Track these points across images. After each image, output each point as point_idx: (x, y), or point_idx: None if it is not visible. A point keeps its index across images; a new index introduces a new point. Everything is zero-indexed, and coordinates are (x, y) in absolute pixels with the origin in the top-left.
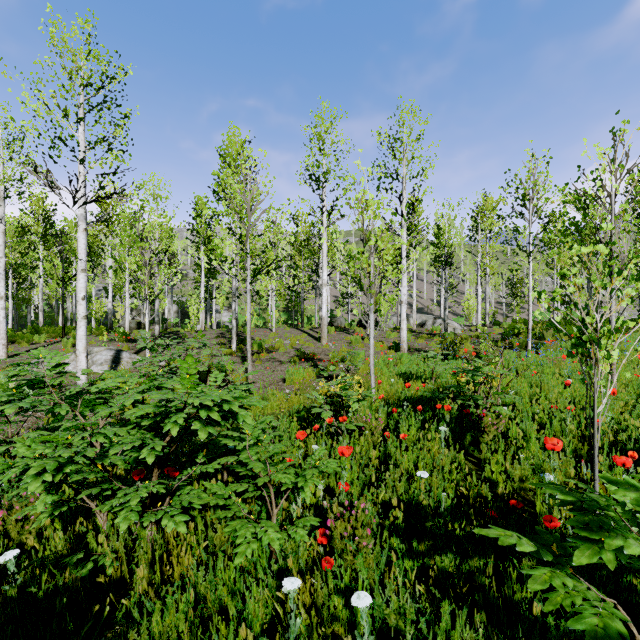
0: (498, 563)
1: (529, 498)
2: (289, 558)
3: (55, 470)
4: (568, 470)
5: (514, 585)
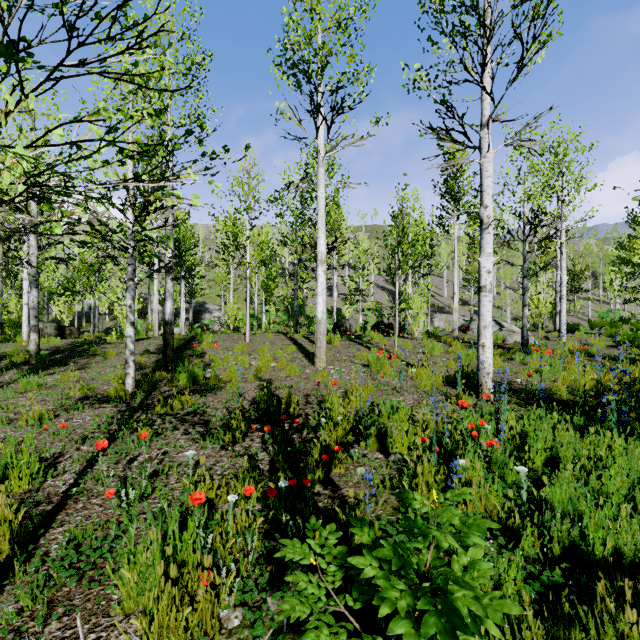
0: None
1: None
2: None
3: None
4: None
5: None
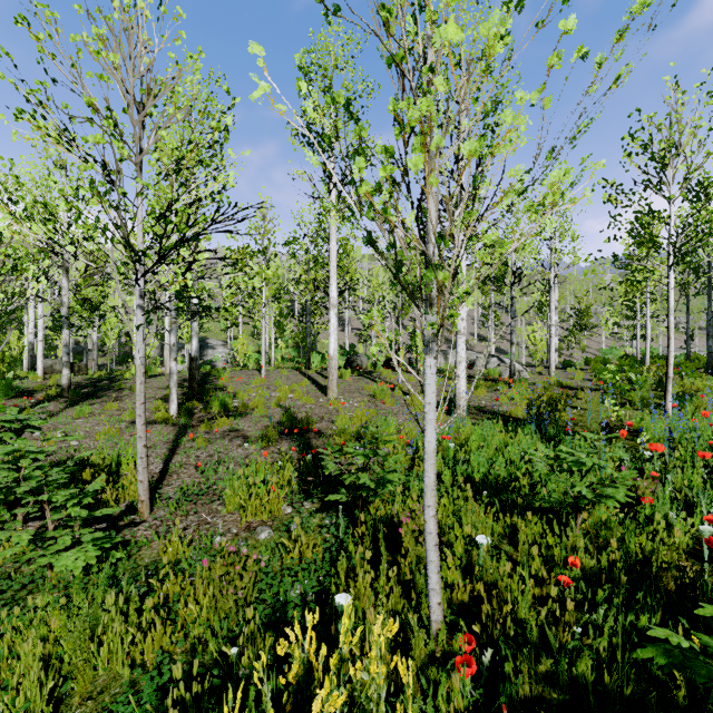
0: None
1: None
2: None
3: None
4: None
5: None
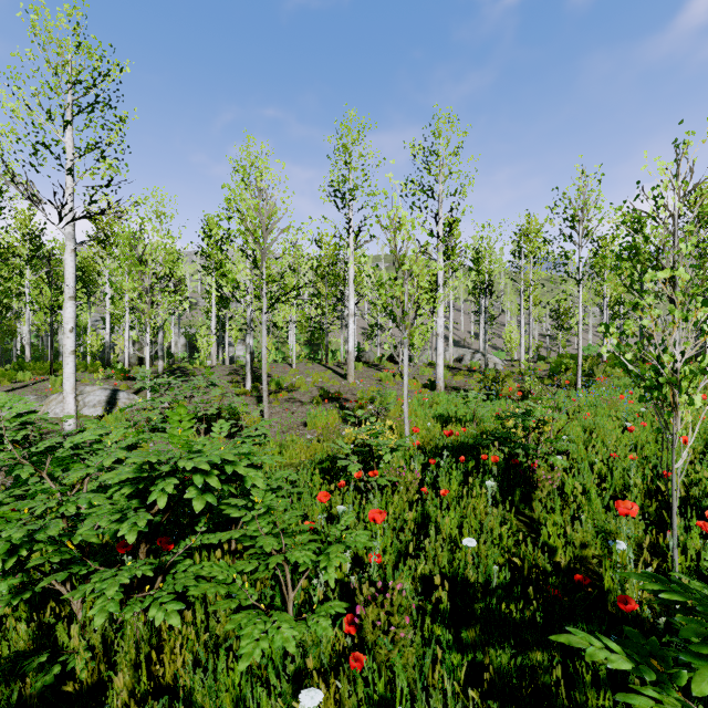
0: (563, 653)
1: (593, 567)
2: (308, 659)
3: (7, 553)
4: (636, 533)
5: (588, 689)
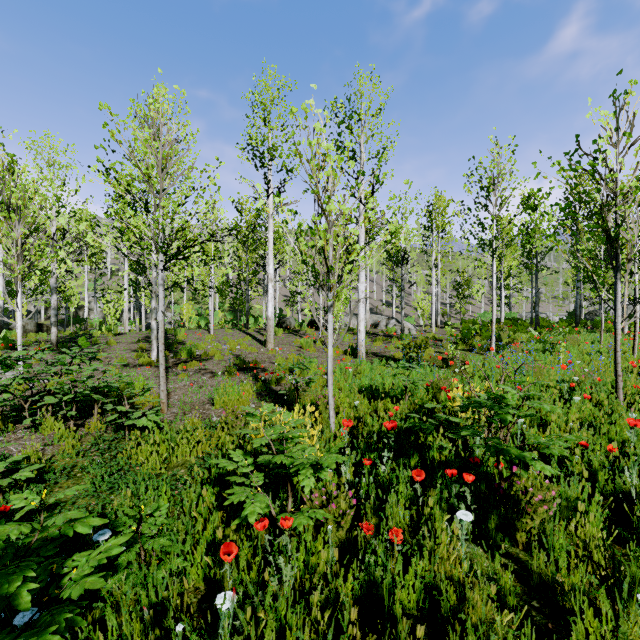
0: None
1: None
2: None
3: None
4: None
5: None
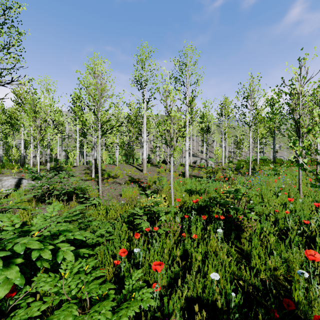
0: None
1: (281, 282)
2: None
3: None
4: (300, 258)
5: None
